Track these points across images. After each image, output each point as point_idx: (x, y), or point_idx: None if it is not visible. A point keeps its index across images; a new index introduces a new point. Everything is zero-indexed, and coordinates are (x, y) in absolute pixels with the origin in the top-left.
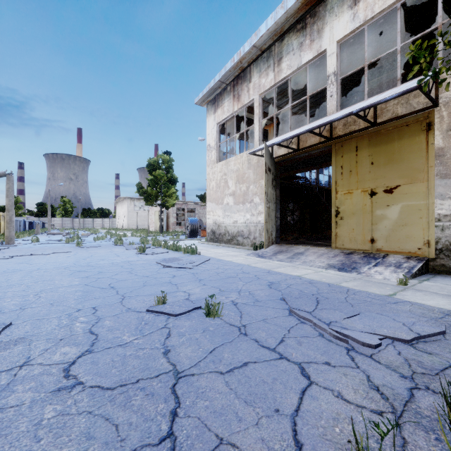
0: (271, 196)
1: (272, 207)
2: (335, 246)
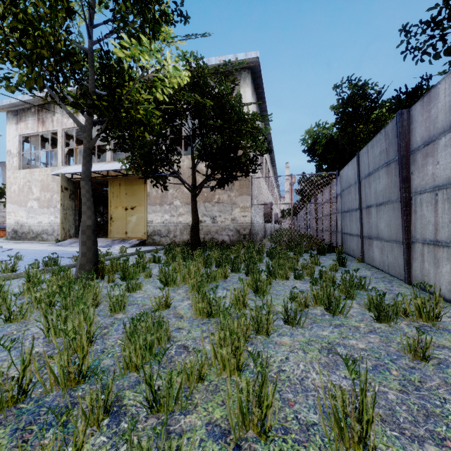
0: (69, 205)
1: (70, 213)
2: (110, 237)
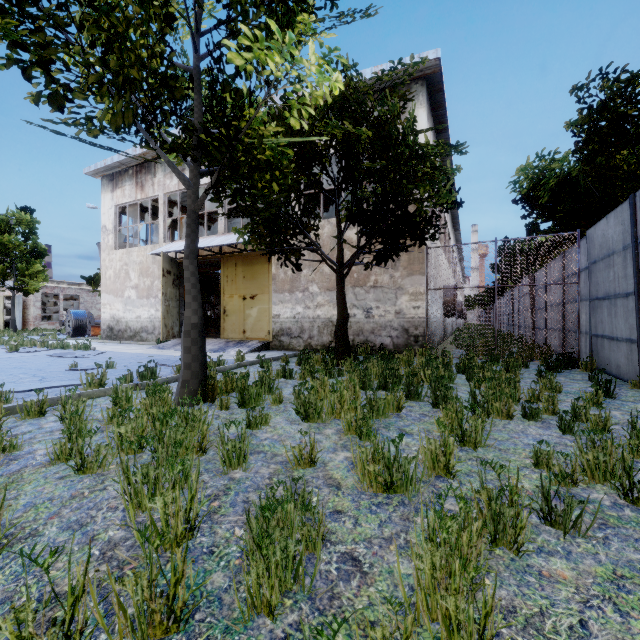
0: (172, 295)
1: (173, 305)
2: (223, 337)
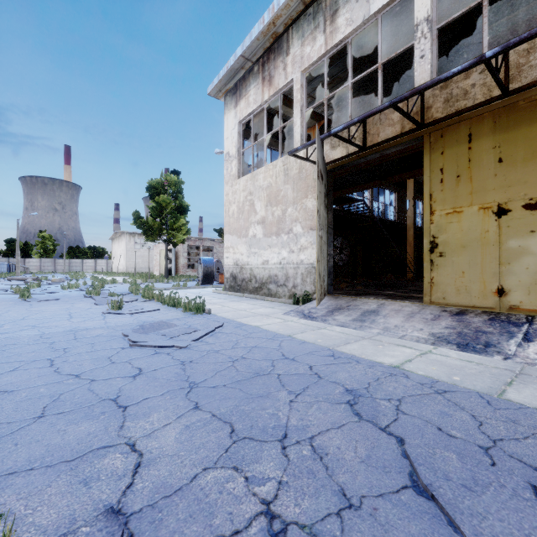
0: (323, 220)
1: (324, 238)
2: (429, 300)
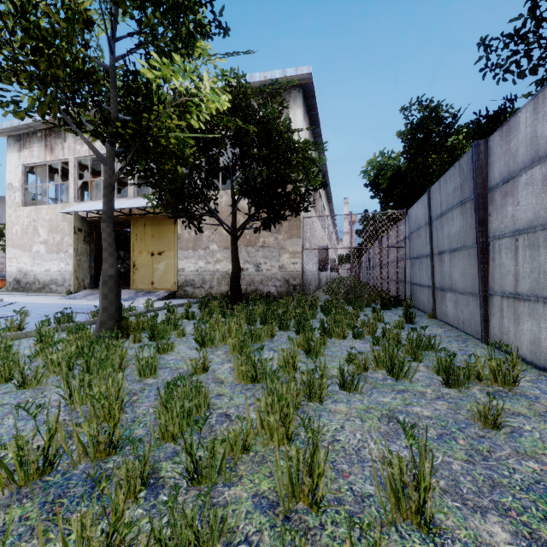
0: (83, 250)
1: (84, 259)
2: (133, 288)
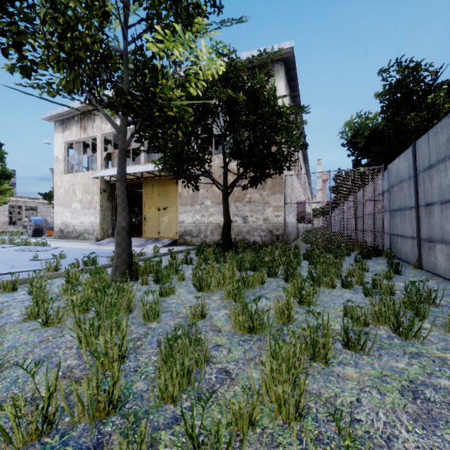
0: (107, 206)
1: (108, 214)
2: (144, 236)
